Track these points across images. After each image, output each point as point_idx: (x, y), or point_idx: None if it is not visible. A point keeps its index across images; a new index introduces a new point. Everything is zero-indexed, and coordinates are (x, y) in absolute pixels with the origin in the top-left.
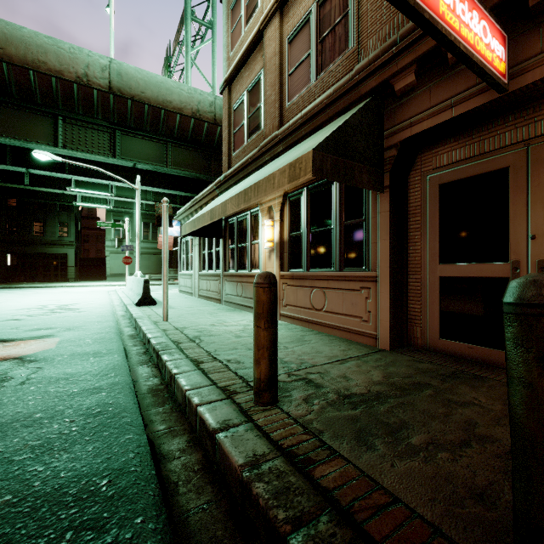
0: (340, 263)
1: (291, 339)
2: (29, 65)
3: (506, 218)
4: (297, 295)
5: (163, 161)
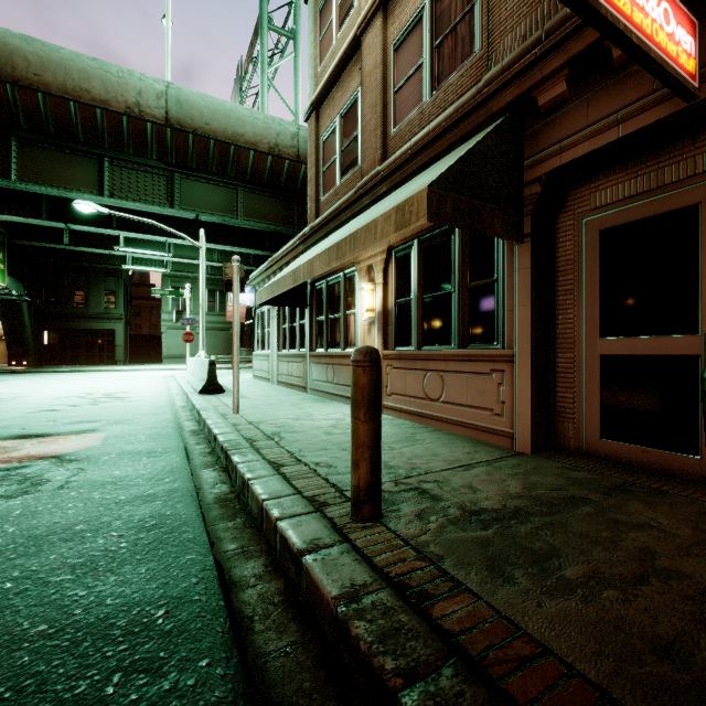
0: (463, 337)
1: (399, 438)
2: (69, 95)
3: (695, 274)
4: (405, 380)
5: (233, 210)
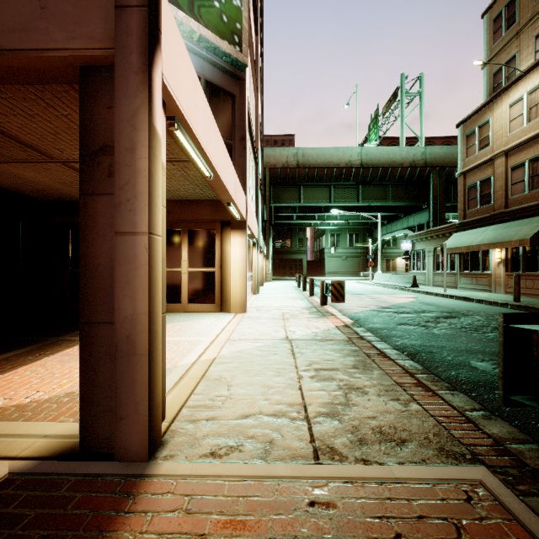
0: None
1: None
2: (325, 166)
3: None
4: None
5: (386, 198)
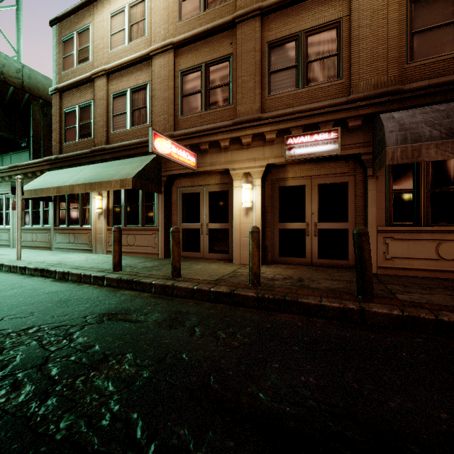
0: (143, 222)
1: None
2: None
3: (199, 209)
4: None
5: None
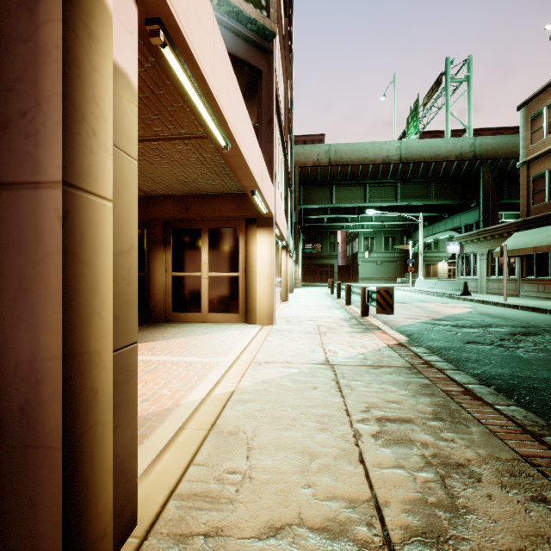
0: None
1: None
2: (360, 163)
3: None
4: None
5: (428, 196)
